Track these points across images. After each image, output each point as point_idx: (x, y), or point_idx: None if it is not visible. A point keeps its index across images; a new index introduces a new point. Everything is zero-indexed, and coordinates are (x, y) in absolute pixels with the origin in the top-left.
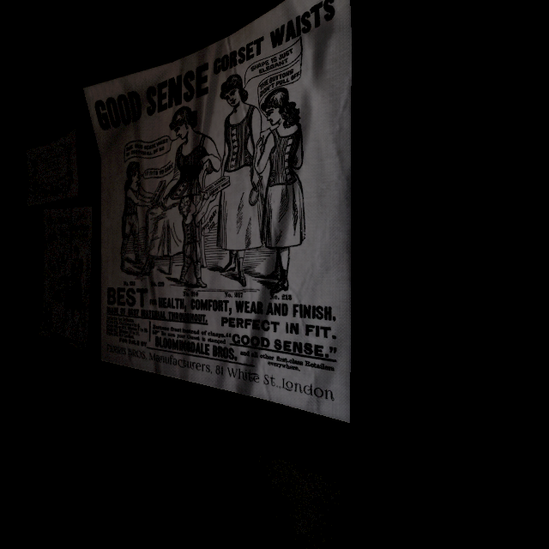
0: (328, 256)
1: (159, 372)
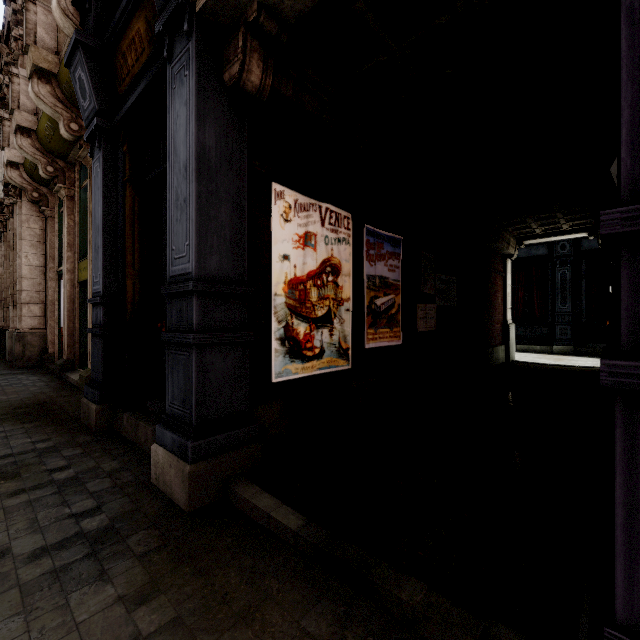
0: None
1: None
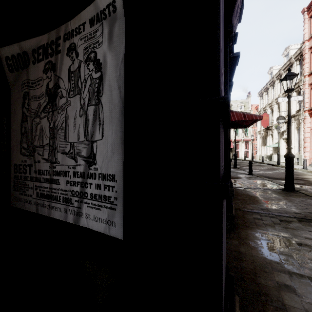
0: (113, 146)
1: (38, 212)
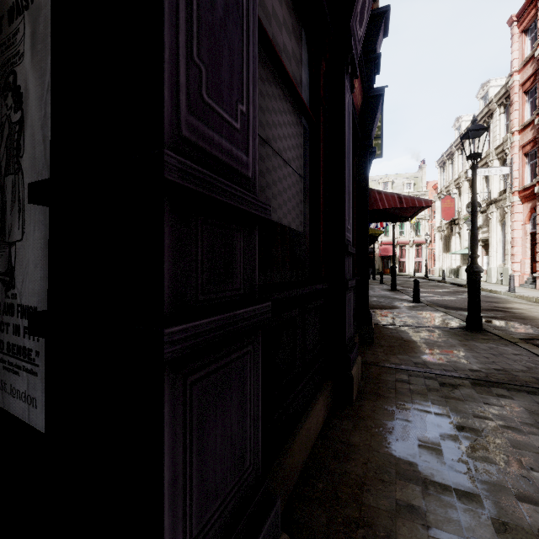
0: (36, 252)
1: None
